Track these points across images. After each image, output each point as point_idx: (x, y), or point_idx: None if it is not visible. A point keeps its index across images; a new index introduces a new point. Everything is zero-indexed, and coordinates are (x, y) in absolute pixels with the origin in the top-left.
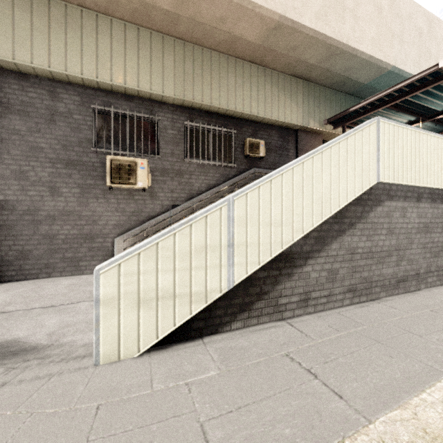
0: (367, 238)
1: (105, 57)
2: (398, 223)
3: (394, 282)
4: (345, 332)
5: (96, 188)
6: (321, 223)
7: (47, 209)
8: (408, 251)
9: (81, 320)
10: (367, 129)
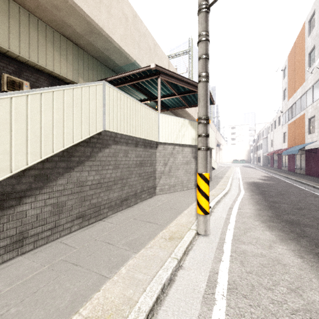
0: (97, 172)
1: None
2: (122, 161)
3: (119, 202)
4: (50, 264)
5: None
6: (44, 161)
7: None
8: (129, 179)
9: None
10: (94, 87)
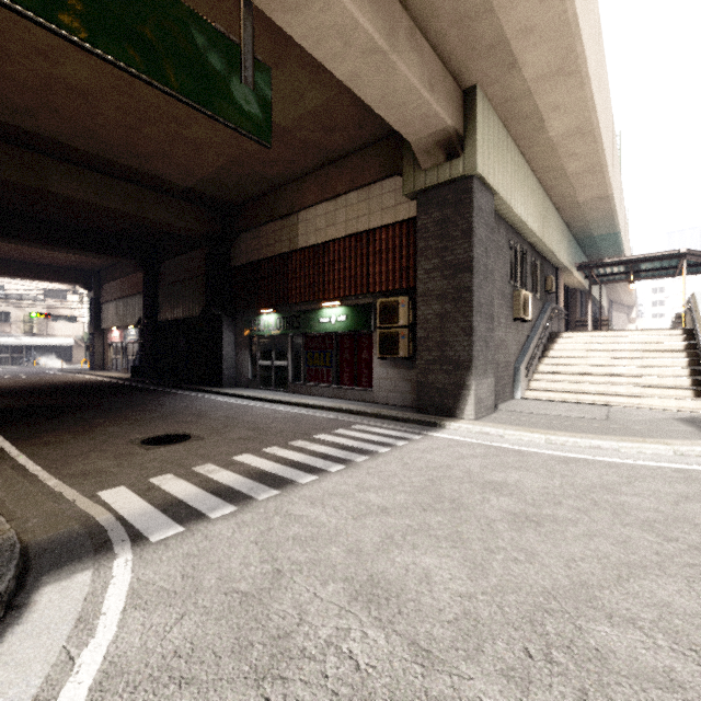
0: None
1: (525, 200)
2: None
3: None
4: None
5: (509, 319)
6: None
7: (496, 339)
8: None
9: (653, 412)
10: None
